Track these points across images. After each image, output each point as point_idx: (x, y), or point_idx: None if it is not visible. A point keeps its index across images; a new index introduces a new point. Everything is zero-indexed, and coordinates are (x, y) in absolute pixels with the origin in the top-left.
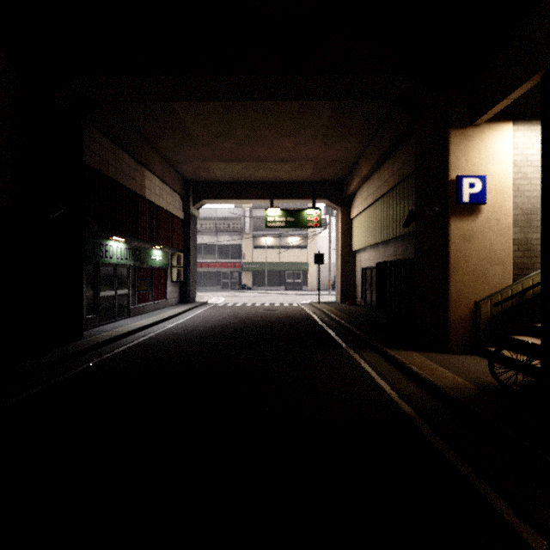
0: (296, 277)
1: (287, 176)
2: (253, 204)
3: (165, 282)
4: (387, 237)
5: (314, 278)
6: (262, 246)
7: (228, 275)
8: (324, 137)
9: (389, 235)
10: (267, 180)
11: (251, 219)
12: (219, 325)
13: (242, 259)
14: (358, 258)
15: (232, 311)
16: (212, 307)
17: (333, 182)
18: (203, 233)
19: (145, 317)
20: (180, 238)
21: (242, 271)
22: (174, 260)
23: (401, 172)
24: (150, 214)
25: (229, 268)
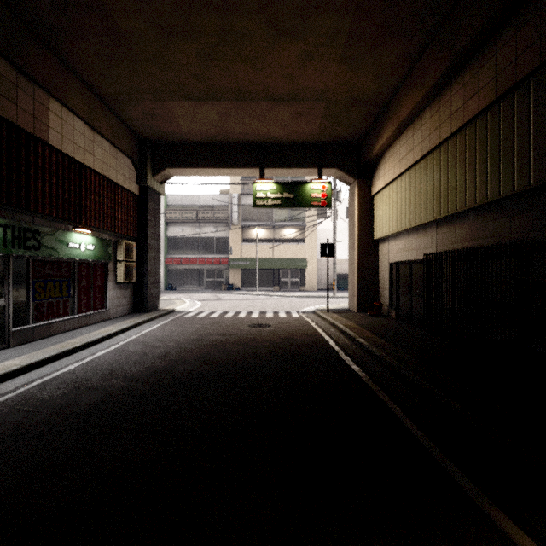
0: (292, 275)
1: (284, 133)
2: (243, 190)
3: (104, 283)
4: (456, 208)
5: (314, 276)
6: (253, 239)
7: (212, 273)
8: (349, 39)
9: (464, 203)
10: (256, 141)
11: (240, 207)
12: (158, 368)
13: (229, 255)
14: (384, 249)
15: (201, 328)
16: (176, 318)
17: (346, 145)
18: (183, 224)
19: (38, 346)
20: (131, 220)
21: (229, 269)
22: (119, 252)
23: (509, 73)
24: (63, 174)
25: (214, 265)
